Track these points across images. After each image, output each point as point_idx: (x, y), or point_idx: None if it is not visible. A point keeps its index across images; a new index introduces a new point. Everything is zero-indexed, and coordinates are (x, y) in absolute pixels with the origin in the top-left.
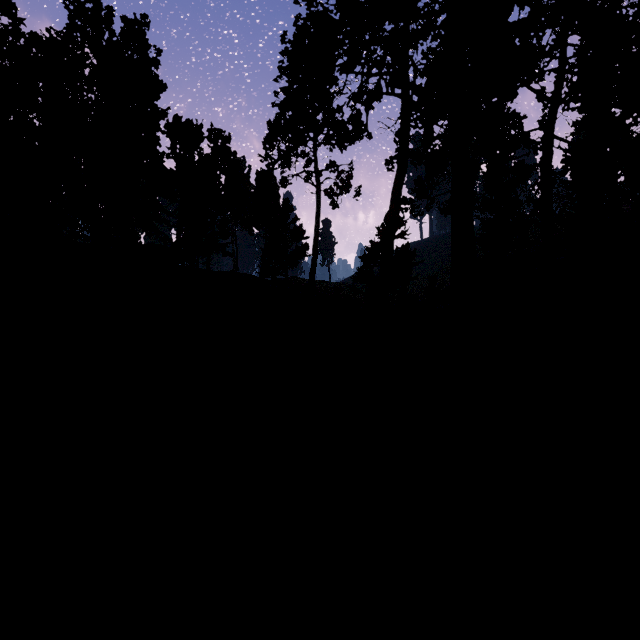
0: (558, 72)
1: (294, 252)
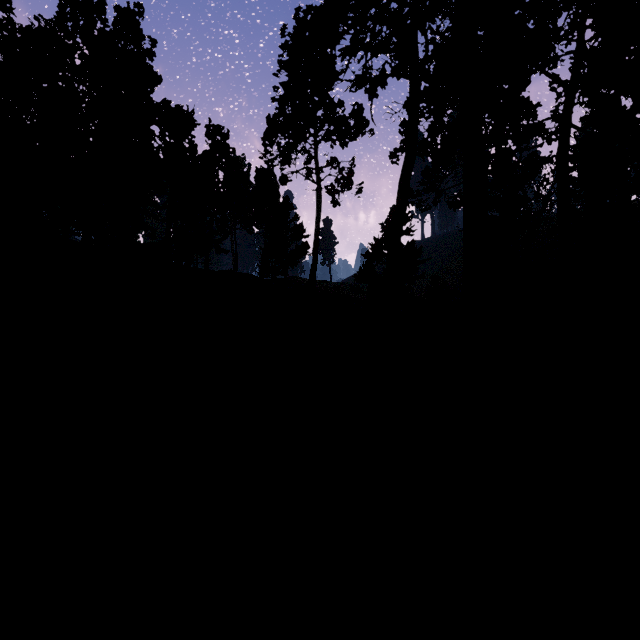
0: (576, 56)
1: (294, 251)
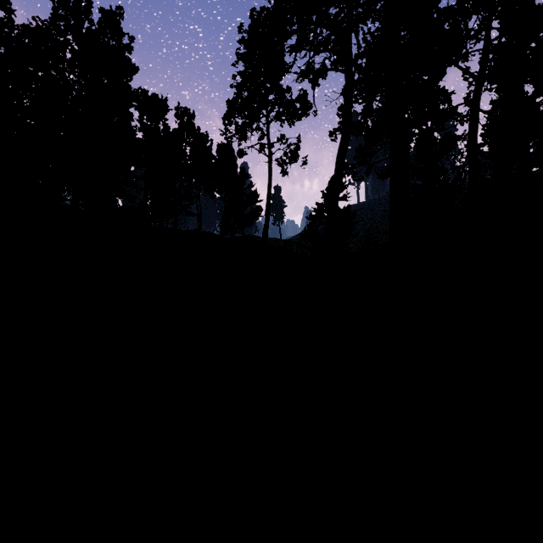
0: (483, 52)
1: (249, 213)
